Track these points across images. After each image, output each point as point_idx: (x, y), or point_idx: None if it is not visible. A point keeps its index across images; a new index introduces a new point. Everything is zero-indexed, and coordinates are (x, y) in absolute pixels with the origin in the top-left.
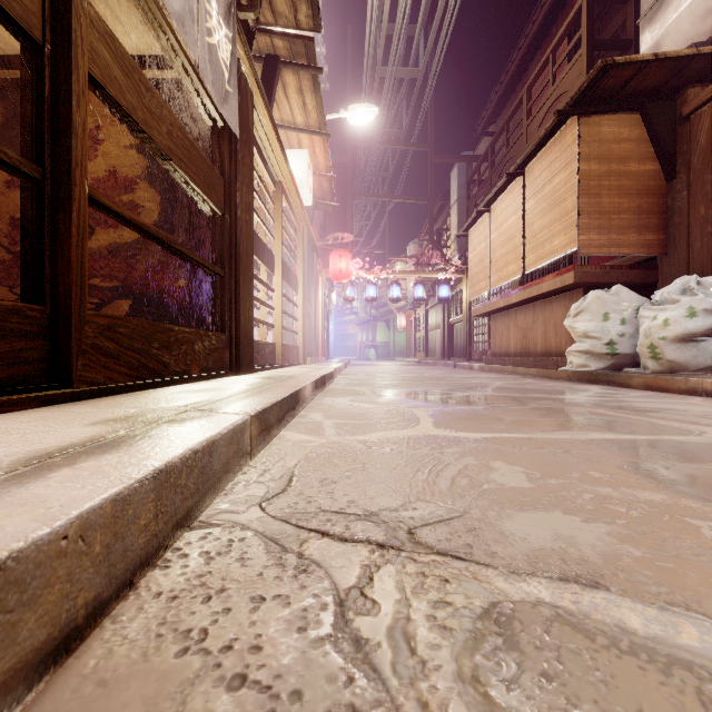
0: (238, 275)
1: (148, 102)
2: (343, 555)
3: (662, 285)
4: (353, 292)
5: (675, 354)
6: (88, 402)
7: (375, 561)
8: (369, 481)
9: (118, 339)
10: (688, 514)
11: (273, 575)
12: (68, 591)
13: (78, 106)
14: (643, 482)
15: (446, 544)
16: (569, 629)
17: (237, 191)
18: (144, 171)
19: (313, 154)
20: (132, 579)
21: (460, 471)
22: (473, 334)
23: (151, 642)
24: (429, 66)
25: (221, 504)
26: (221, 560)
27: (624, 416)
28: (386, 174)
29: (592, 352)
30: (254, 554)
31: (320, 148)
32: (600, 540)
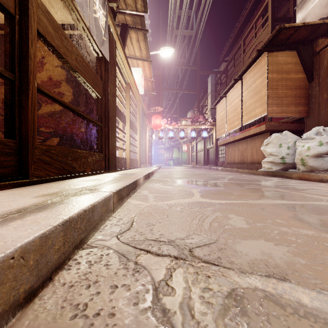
0: (109, 126)
1: (66, 44)
2: (157, 263)
3: (306, 131)
4: (162, 134)
5: (313, 163)
6: (36, 186)
7: (173, 266)
8: (170, 224)
9: (51, 156)
10: (326, 241)
11: (122, 274)
12: (14, 285)
13: (31, 45)
14: (302, 225)
15: (208, 257)
16: (272, 303)
17: (108, 87)
18: (65, 78)
19: (144, 70)
20: (51, 276)
21: (213, 219)
22: (218, 153)
23: (58, 311)
24: (198, 30)
25: (98, 236)
26: (96, 265)
27: (290, 192)
28: (178, 79)
29: (274, 162)
30: (113, 262)
31: (147, 67)
32: (284, 254)
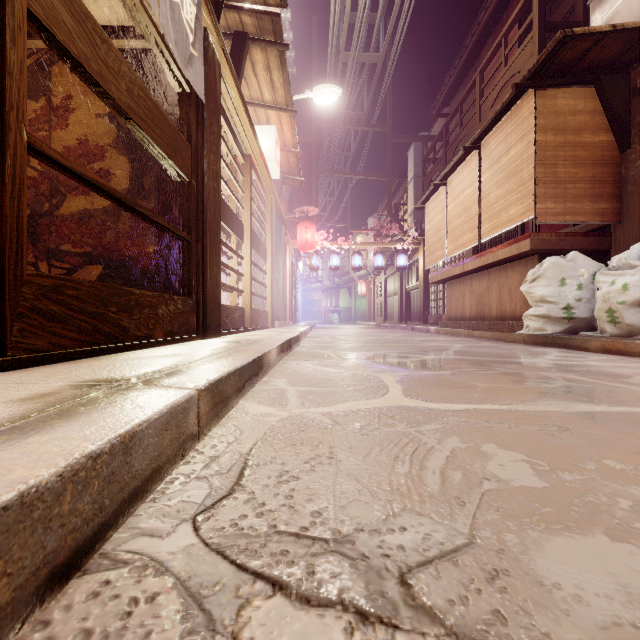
0: (205, 240)
1: (104, 55)
2: None
3: (615, 252)
4: (318, 261)
5: (634, 318)
6: (21, 371)
7: None
8: (339, 475)
9: (66, 302)
10: None
11: None
12: None
13: (13, 42)
14: None
15: (463, 611)
16: None
17: (204, 158)
18: (113, 140)
19: (280, 130)
20: None
21: (447, 459)
22: (428, 300)
23: None
24: (388, 53)
25: (142, 518)
26: None
27: (600, 383)
28: (348, 153)
29: (549, 316)
30: (159, 638)
31: (288, 125)
32: None
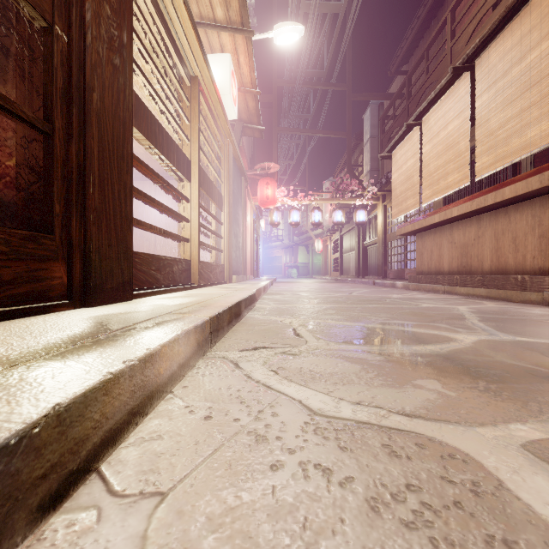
0: (88, 140)
1: None
2: None
3: None
4: (278, 217)
5: None
6: None
7: None
8: None
9: None
10: None
11: None
12: None
13: None
14: None
15: None
16: None
17: (86, 0)
18: None
19: (237, 63)
20: None
21: None
22: (388, 254)
23: None
24: (347, 13)
25: None
26: None
27: None
28: (308, 115)
29: None
30: None
31: (244, 54)
32: None
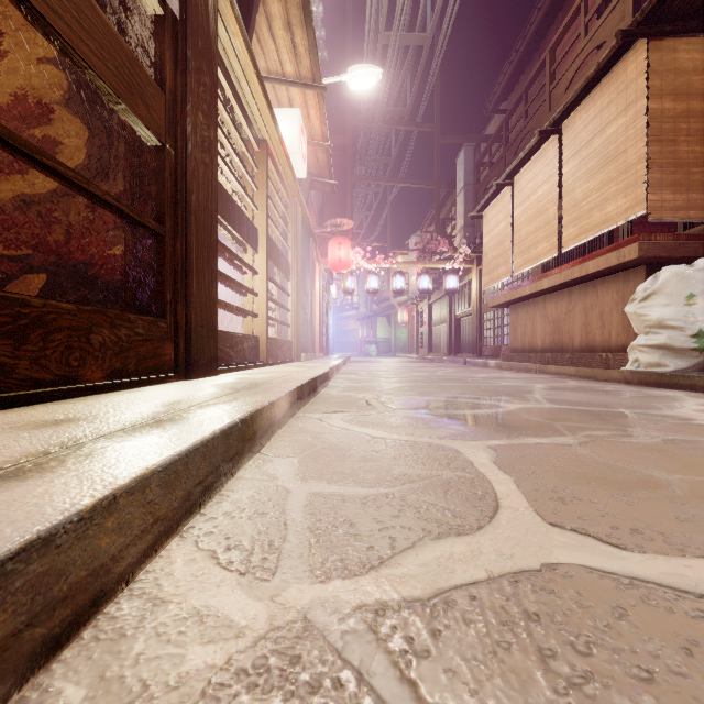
0: (189, 236)
1: None
2: None
3: None
4: (353, 283)
5: None
6: None
7: None
8: None
9: None
10: None
11: None
12: None
13: None
14: None
15: None
16: None
17: (187, 116)
18: (61, 95)
19: (306, 116)
20: None
21: None
22: (483, 328)
23: None
24: (436, 39)
25: None
26: None
27: None
28: (388, 158)
29: (671, 346)
30: None
31: (315, 108)
32: None
